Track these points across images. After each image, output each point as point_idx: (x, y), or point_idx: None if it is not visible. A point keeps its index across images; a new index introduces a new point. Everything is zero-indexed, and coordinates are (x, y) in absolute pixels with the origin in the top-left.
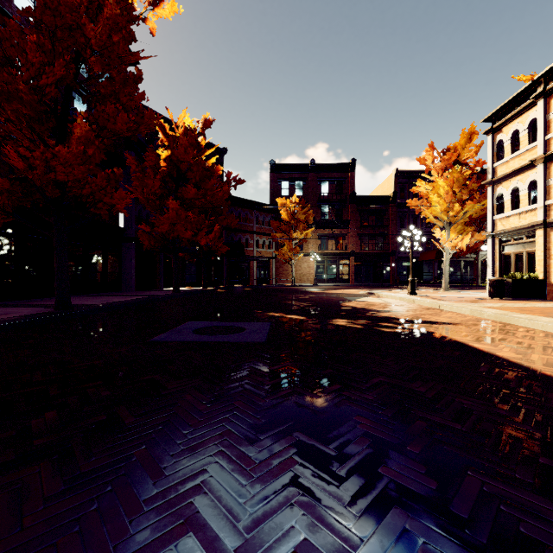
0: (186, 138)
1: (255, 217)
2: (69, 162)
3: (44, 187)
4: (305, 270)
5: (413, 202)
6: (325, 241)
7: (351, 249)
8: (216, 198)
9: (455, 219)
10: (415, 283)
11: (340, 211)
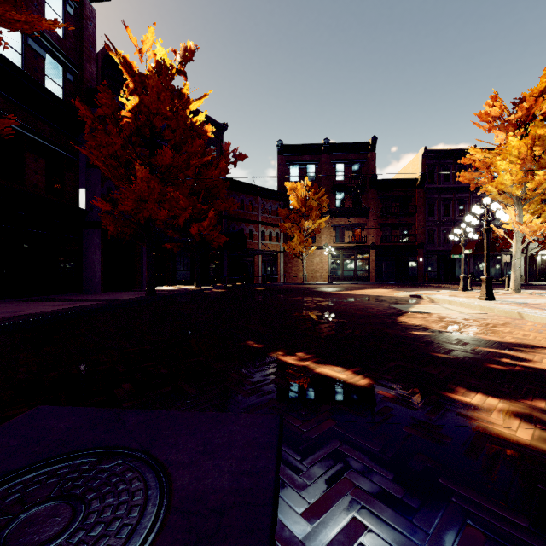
0: (158, 77)
1: (260, 205)
2: None
3: None
4: (317, 265)
5: (467, 175)
6: (340, 232)
7: (371, 241)
8: (210, 175)
9: (534, 194)
10: (448, 281)
11: (357, 197)
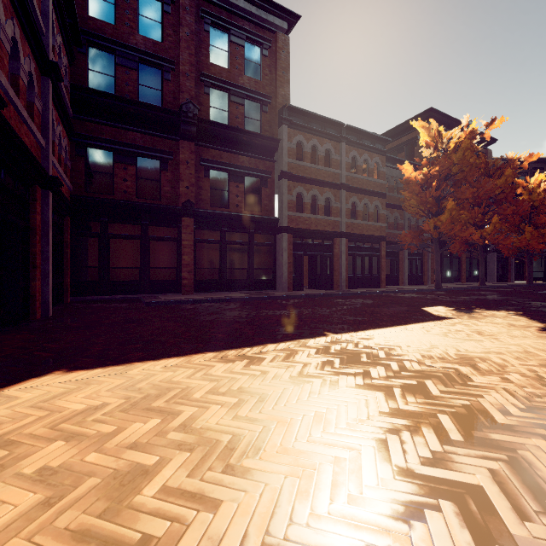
0: (539, 188)
1: None
2: (491, 233)
3: (482, 243)
4: None
5: None
6: None
7: None
8: None
9: None
10: None
11: None
